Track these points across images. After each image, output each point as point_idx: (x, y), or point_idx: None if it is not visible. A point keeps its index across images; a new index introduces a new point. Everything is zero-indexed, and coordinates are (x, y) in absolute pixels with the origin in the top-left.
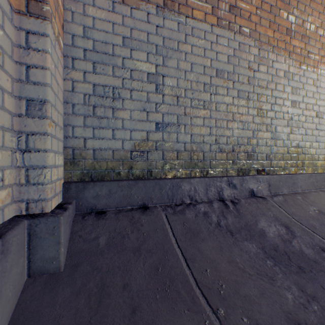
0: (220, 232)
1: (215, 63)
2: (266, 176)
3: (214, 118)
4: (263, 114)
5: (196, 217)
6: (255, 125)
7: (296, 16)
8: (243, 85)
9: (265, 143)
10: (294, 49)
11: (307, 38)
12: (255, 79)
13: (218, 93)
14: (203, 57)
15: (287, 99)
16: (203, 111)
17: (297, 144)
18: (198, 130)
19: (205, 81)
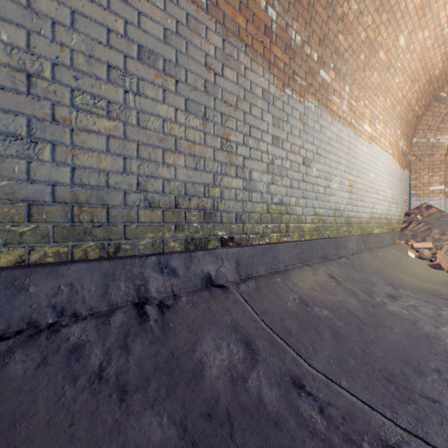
0: (93, 399)
1: (136, 33)
2: (233, 249)
3: (135, 141)
4: (232, 148)
5: (39, 369)
6: (218, 164)
7: (278, 13)
8: (196, 91)
9: (234, 196)
10: (276, 61)
11: (292, 52)
12: (218, 88)
13: (143, 94)
14: (106, 8)
15: (267, 132)
16: (108, 122)
17: (281, 200)
18: (93, 159)
19: (112, 61)
